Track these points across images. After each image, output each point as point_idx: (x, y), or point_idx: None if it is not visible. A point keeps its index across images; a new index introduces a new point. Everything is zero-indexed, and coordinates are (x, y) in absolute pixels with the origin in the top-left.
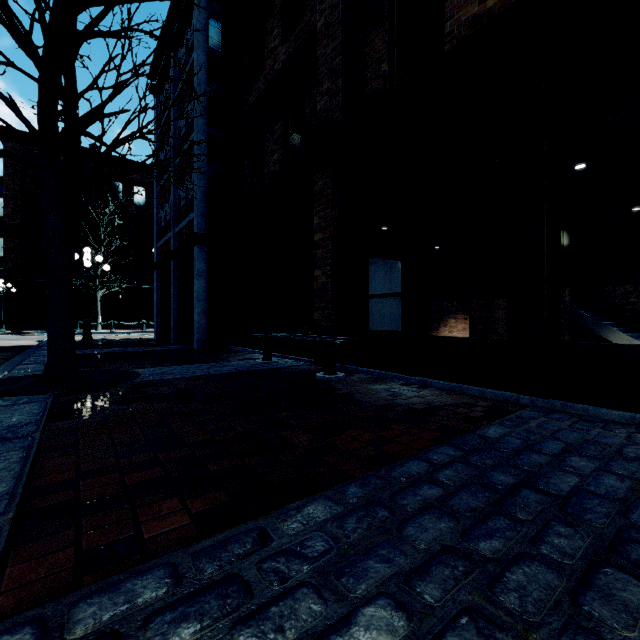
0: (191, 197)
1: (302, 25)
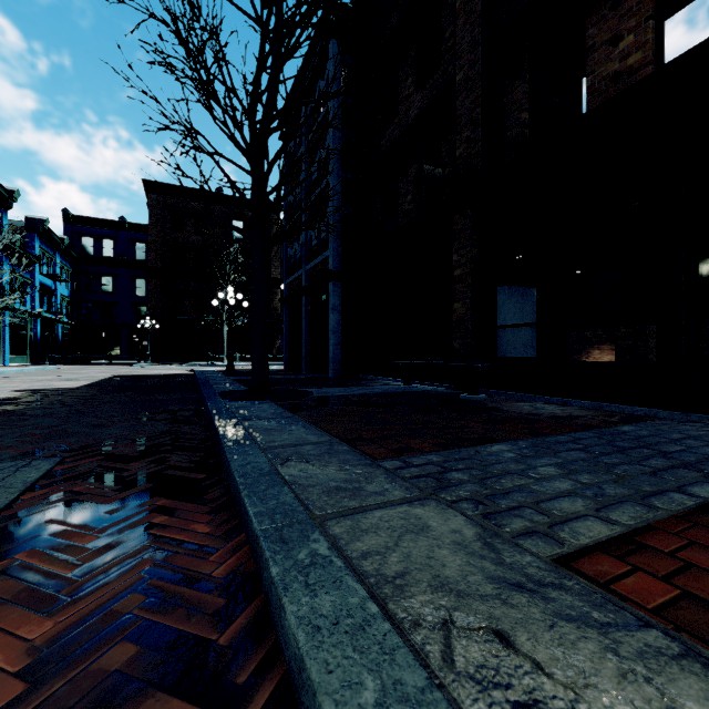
0: (324, 237)
1: (438, 75)
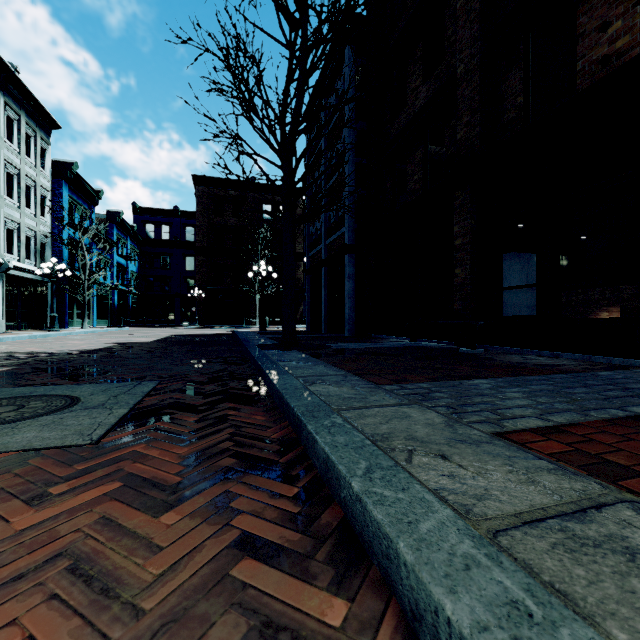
0: (341, 215)
1: (442, 68)
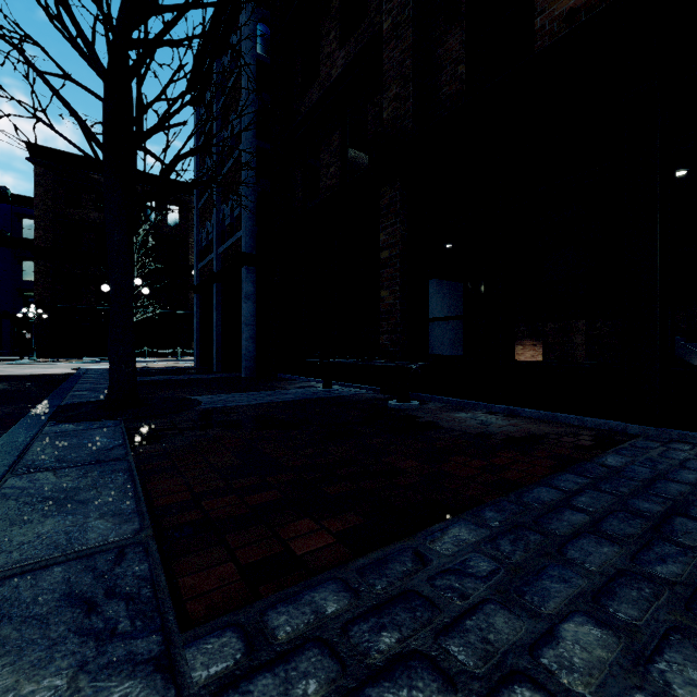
0: (237, 215)
1: (364, 27)
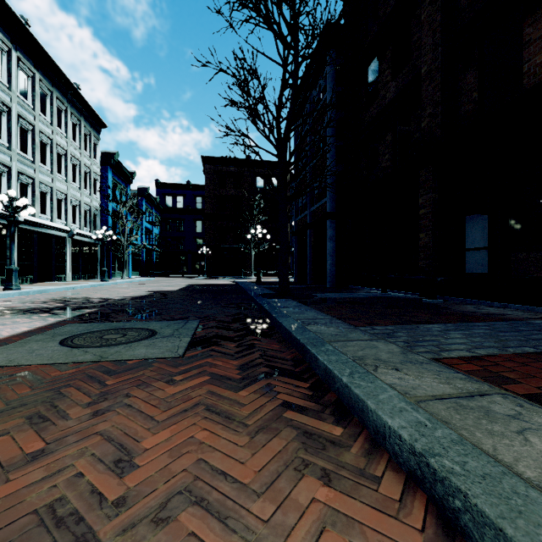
0: (323, 188)
1: (408, 67)
